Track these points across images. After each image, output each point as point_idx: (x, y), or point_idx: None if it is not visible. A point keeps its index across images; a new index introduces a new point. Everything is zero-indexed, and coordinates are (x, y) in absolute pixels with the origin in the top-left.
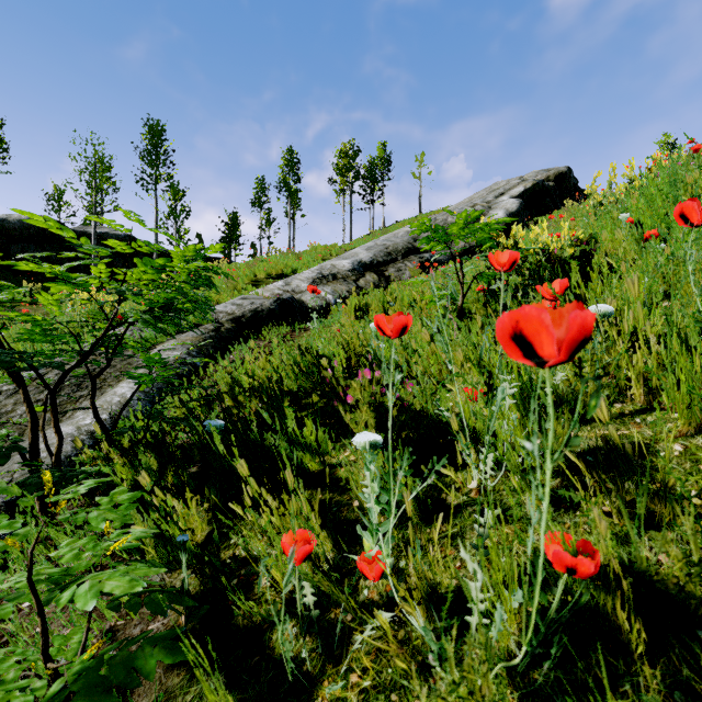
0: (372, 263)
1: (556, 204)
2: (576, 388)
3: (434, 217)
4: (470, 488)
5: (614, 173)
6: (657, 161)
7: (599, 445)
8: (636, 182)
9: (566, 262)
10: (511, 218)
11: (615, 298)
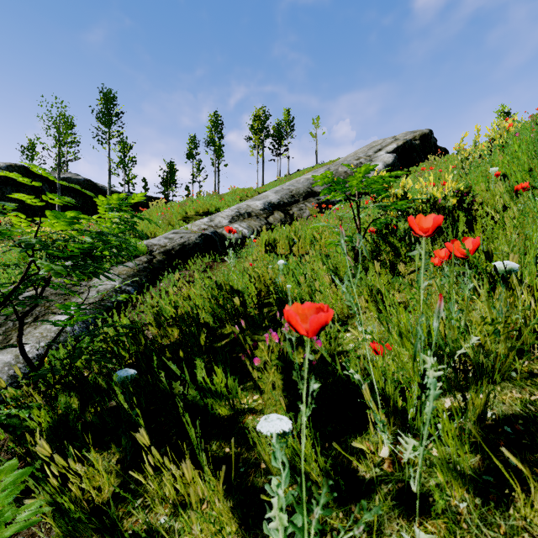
0: (279, 204)
1: (421, 158)
2: (486, 348)
3: (328, 167)
4: (381, 457)
5: (478, 134)
6: (514, 124)
7: (515, 412)
8: (497, 141)
9: (449, 211)
10: (403, 172)
11: (518, 254)
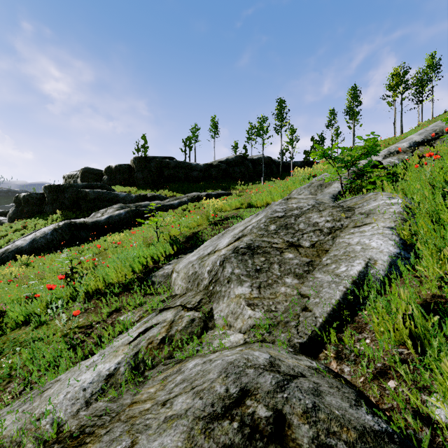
0: (423, 141)
1: None
2: None
3: None
4: None
5: None
6: None
7: None
8: None
9: None
10: None
11: None
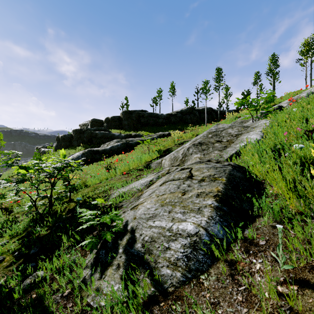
0: None
1: None
2: None
3: None
4: None
5: None
6: None
7: None
8: None
9: None
10: None
11: None
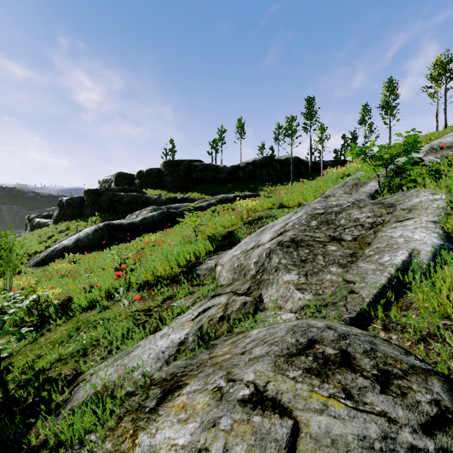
0: None
1: None
2: None
3: None
4: None
5: None
6: None
7: None
8: None
9: None
10: None
11: None
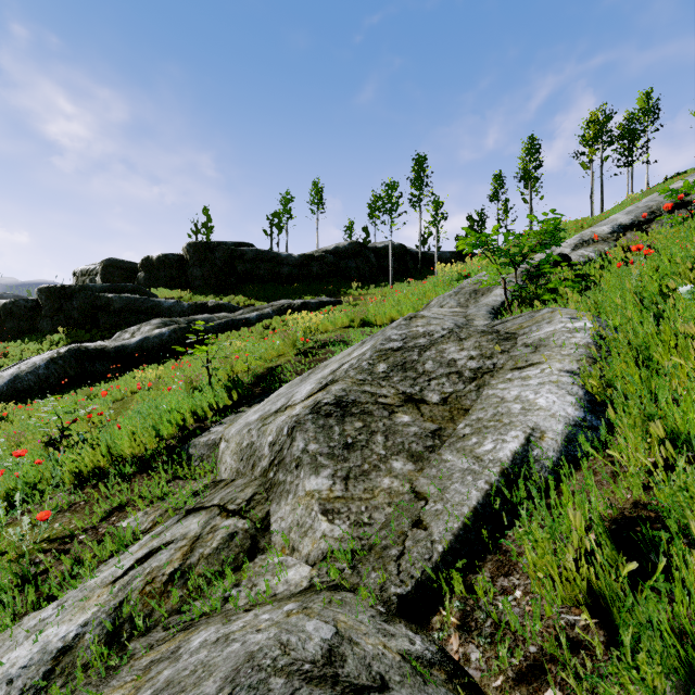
0: (632, 224)
1: None
2: None
3: None
4: None
5: None
6: None
7: None
8: None
9: None
10: None
11: None
